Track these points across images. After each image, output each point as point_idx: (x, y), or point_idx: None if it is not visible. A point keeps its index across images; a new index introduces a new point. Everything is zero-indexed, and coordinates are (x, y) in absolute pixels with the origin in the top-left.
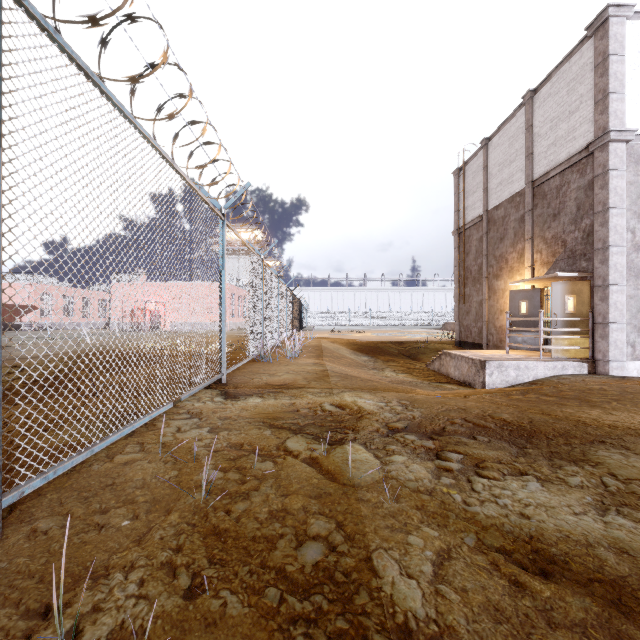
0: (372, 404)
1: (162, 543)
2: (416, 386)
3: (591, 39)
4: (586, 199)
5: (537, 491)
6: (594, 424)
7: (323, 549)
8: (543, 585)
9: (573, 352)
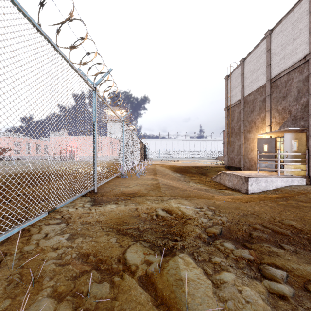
0: (190, 210)
1: None
2: (209, 191)
3: None
4: (304, 87)
5: None
6: None
7: None
8: None
9: (296, 172)
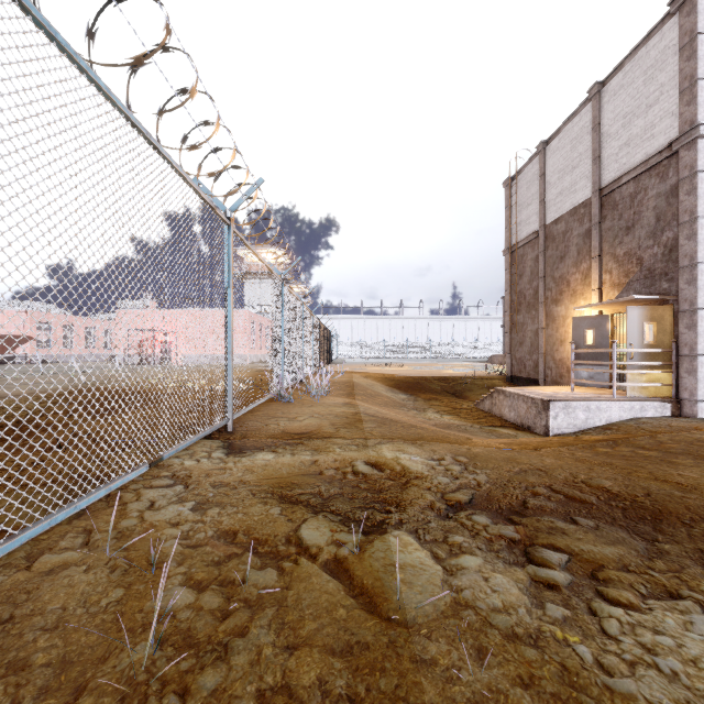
0: (420, 463)
1: None
2: (466, 430)
3: (674, 17)
4: (668, 208)
5: None
6: None
7: None
8: None
9: (653, 390)
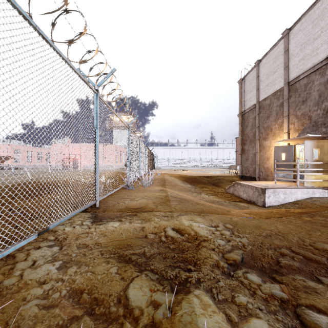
0: (205, 229)
1: None
2: (222, 204)
3: None
4: (325, 90)
5: None
6: None
7: None
8: None
9: (318, 183)
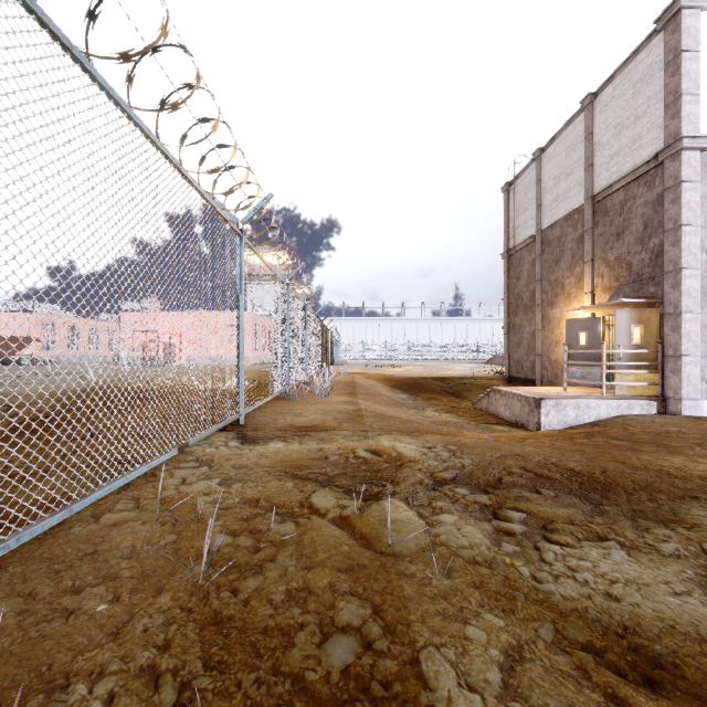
0: (414, 450)
1: (145, 637)
2: (462, 427)
3: (660, 34)
4: (654, 215)
5: (623, 562)
6: (680, 475)
7: (355, 647)
8: (652, 702)
9: (640, 389)
